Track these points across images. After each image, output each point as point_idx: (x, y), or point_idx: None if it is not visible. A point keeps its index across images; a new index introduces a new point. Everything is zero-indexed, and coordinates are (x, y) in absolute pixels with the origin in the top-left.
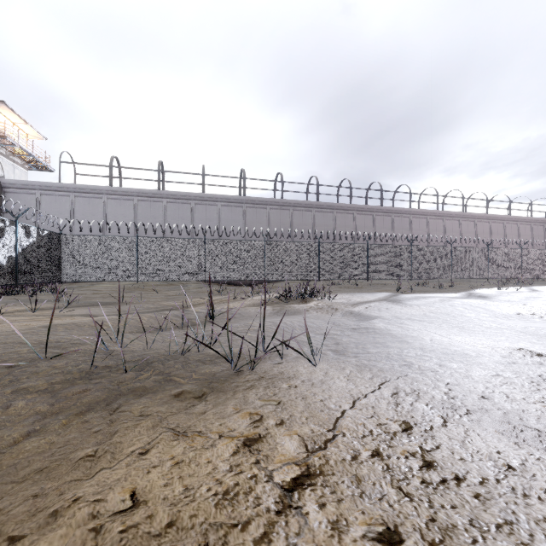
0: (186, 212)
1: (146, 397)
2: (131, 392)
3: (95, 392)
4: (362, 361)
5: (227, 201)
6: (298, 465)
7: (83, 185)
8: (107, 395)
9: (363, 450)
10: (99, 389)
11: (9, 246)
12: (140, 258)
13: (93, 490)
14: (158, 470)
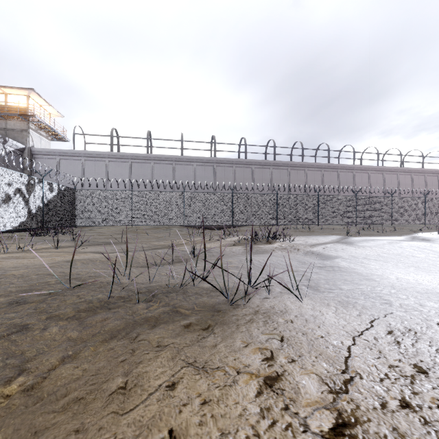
0: (169, 171)
1: (160, 328)
2: (145, 321)
3: (114, 321)
4: (341, 297)
5: (201, 162)
6: (327, 411)
7: (90, 151)
8: (125, 324)
9: (387, 395)
10: (117, 318)
11: (38, 198)
12: (134, 207)
13: (131, 429)
14: (188, 408)
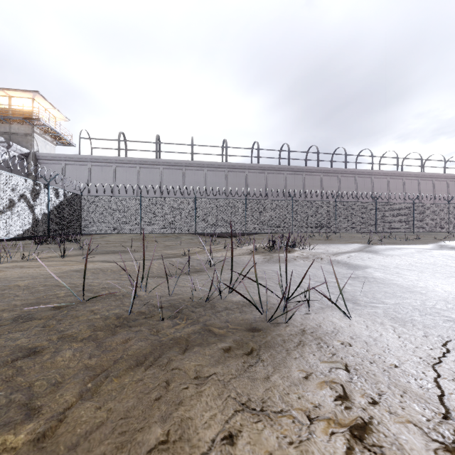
0: (178, 177)
1: (194, 353)
2: (175, 344)
3: (138, 343)
4: (393, 313)
5: (212, 167)
6: None
7: (97, 156)
8: (151, 347)
9: None
10: (141, 339)
11: (43, 204)
12: (143, 214)
13: None
14: None
